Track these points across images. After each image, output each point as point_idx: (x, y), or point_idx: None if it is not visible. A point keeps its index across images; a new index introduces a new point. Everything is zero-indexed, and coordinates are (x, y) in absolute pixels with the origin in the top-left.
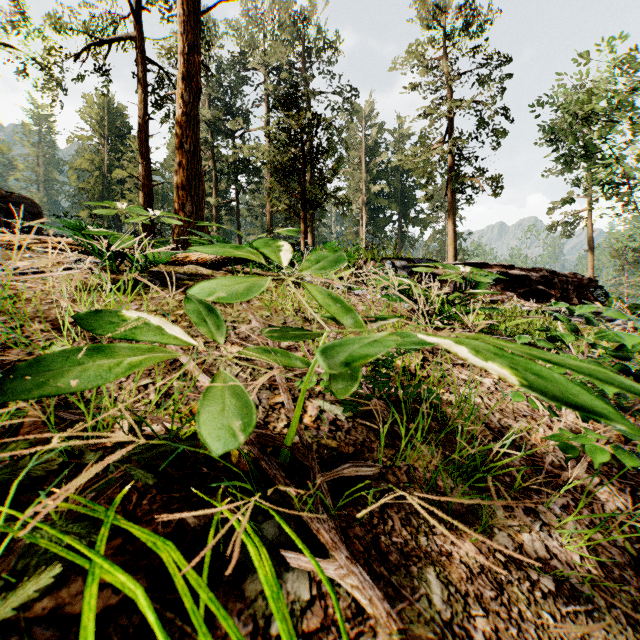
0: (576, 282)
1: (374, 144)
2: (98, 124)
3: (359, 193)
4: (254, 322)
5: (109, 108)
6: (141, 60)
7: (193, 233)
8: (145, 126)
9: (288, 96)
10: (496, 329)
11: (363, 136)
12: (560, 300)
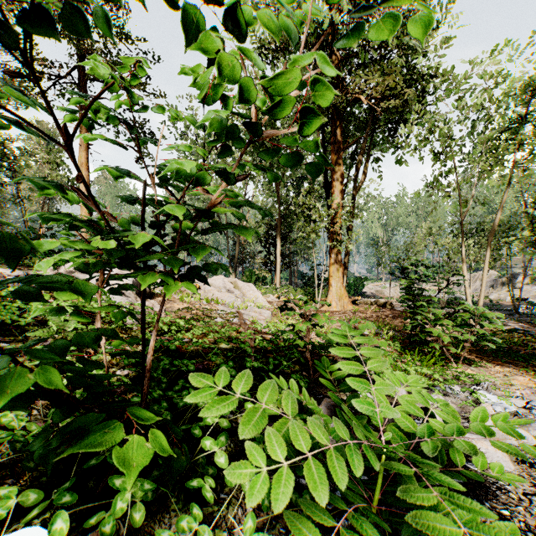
0: None
1: None
2: None
3: None
4: None
5: None
6: None
7: None
8: None
9: None
10: None
11: None
12: None
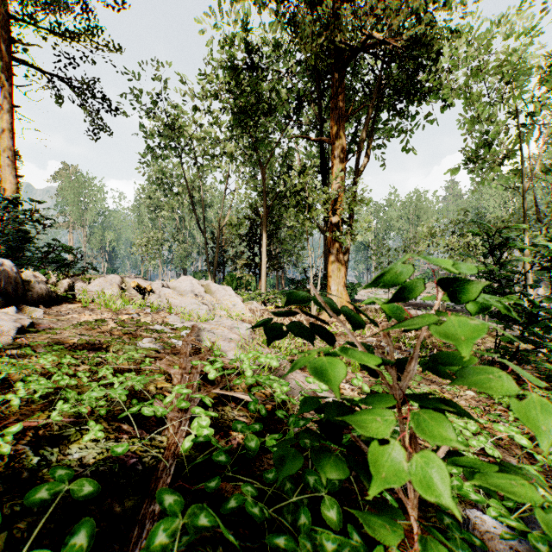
0: None
1: None
2: None
3: None
4: None
5: None
6: None
7: None
8: None
9: None
10: None
11: None
12: None
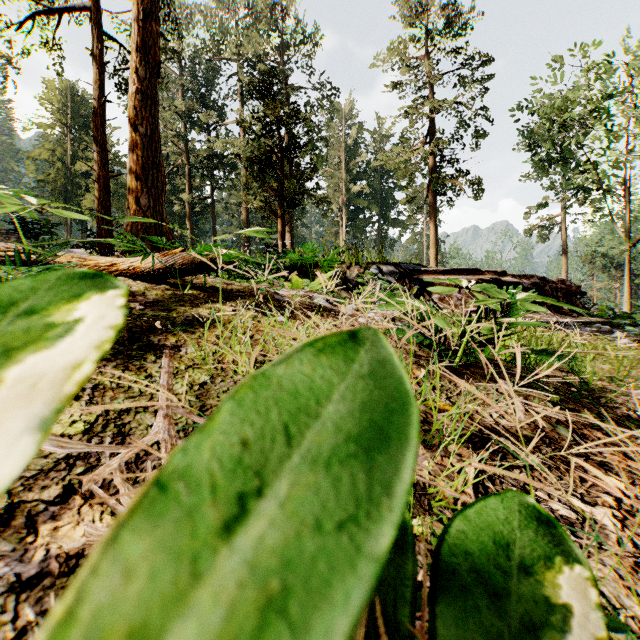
0: (565, 289)
1: (354, 144)
2: (60, 112)
3: (339, 193)
4: (157, 423)
5: (72, 95)
6: (96, 34)
7: (150, 231)
8: (100, 109)
9: (264, 82)
10: (534, 368)
11: (343, 135)
12: (551, 308)
